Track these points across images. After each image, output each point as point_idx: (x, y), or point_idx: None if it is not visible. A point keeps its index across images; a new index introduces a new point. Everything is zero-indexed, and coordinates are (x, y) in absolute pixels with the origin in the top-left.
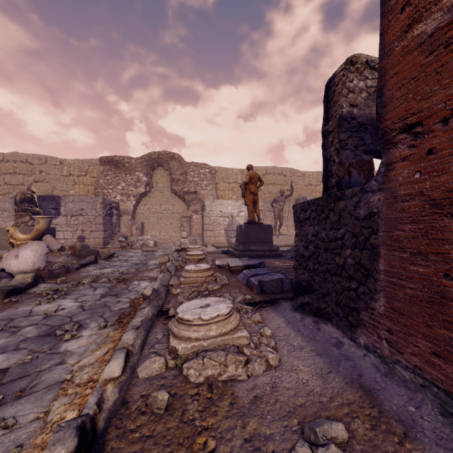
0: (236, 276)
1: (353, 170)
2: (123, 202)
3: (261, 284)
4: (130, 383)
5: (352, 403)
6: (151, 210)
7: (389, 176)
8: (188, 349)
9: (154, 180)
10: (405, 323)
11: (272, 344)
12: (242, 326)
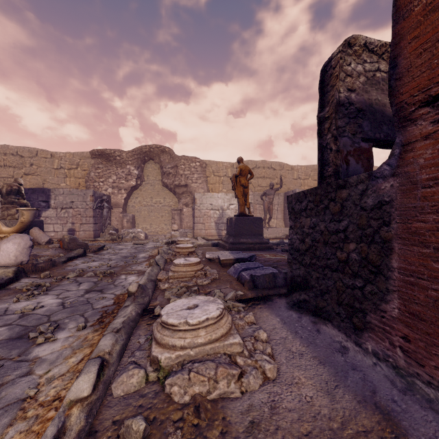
0: (227, 270)
1: (351, 158)
2: (114, 194)
3: (253, 279)
4: (102, 403)
5: (370, 431)
6: (142, 203)
7: (406, 158)
8: (172, 359)
9: (145, 173)
10: (427, 331)
11: (268, 350)
12: (234, 330)
